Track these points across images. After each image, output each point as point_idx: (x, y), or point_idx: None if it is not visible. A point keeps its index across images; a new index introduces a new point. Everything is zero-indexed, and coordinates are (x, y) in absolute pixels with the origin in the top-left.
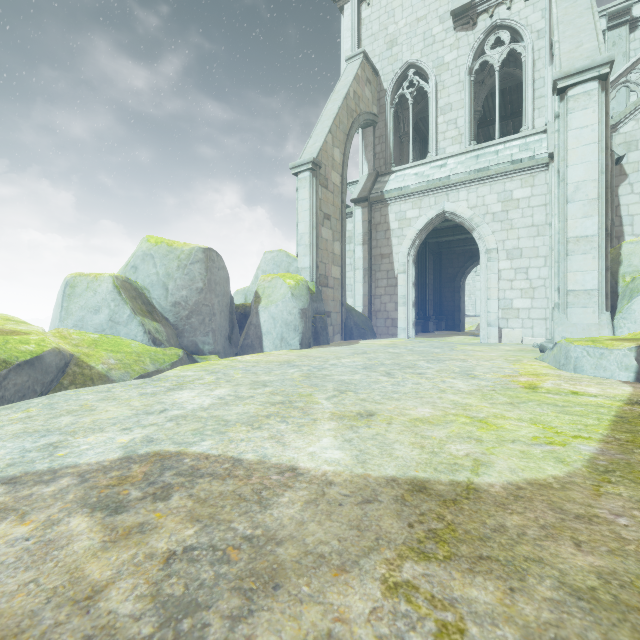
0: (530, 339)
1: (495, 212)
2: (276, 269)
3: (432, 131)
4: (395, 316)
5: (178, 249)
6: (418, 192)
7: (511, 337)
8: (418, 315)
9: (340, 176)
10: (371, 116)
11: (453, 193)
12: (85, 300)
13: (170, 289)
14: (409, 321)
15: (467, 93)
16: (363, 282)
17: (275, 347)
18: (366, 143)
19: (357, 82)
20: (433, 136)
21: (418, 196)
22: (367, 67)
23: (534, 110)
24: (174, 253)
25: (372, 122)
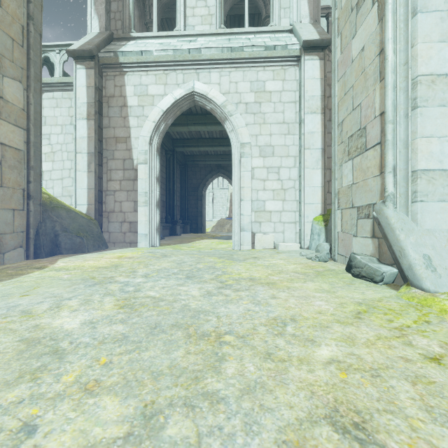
0: (286, 245)
1: (248, 102)
2: None
3: (180, 1)
4: (134, 218)
5: None
6: (163, 62)
7: (264, 242)
8: (166, 219)
9: None
10: None
11: (204, 73)
12: None
13: None
14: (152, 225)
15: None
16: (88, 171)
17: None
18: None
19: None
20: (181, 7)
21: (163, 68)
22: None
23: (280, 9)
24: None
25: None
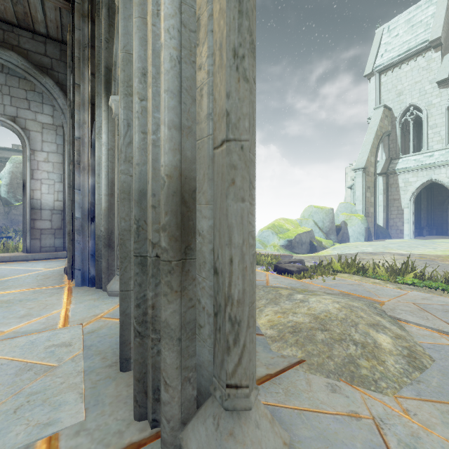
0: None
1: None
2: (346, 210)
3: (424, 138)
4: (402, 228)
5: (324, 210)
6: (416, 169)
7: None
8: (415, 226)
9: (373, 168)
10: (387, 132)
11: (437, 170)
12: (306, 226)
13: (324, 222)
14: (410, 231)
15: (446, 119)
16: (383, 212)
17: (354, 241)
18: (384, 144)
19: (381, 121)
20: (425, 140)
21: (416, 171)
22: (385, 110)
23: None
24: (324, 211)
25: (388, 134)
